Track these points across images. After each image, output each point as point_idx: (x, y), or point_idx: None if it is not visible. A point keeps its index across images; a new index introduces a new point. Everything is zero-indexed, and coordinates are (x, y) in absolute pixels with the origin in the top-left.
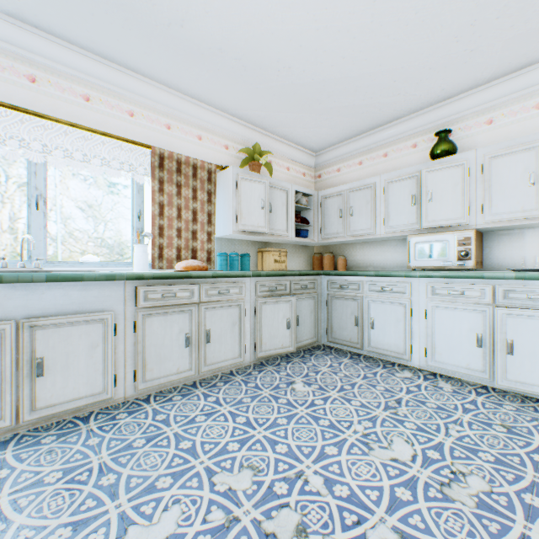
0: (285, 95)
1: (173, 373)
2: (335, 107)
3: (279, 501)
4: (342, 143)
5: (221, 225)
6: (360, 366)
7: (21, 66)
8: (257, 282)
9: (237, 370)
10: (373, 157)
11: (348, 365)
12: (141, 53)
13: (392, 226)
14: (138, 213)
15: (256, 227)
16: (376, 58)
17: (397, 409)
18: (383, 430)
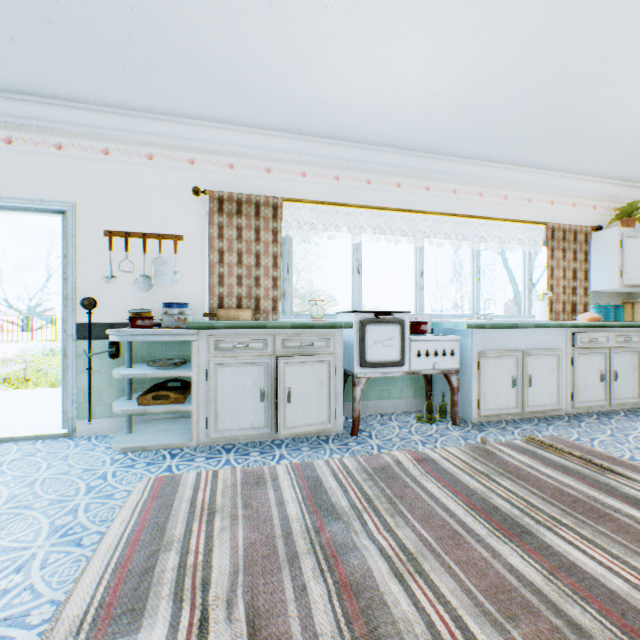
0: None
1: (592, 400)
2: None
3: None
4: None
5: (596, 280)
6: None
7: (475, 189)
8: None
9: (633, 410)
10: None
11: None
12: (557, 158)
13: None
14: (528, 276)
15: (638, 281)
16: None
17: None
18: None
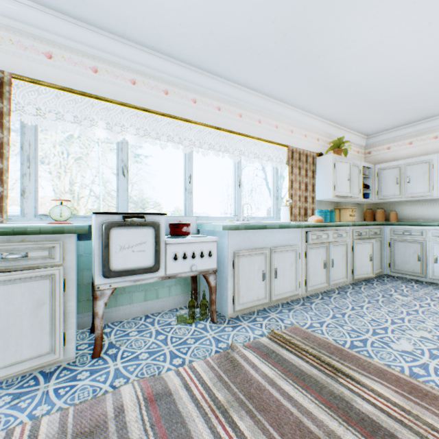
0: (372, 105)
1: (318, 284)
2: (404, 109)
3: None
4: (393, 129)
5: (320, 192)
6: (429, 288)
7: (236, 110)
8: (353, 230)
9: (342, 286)
10: (423, 139)
11: (419, 287)
12: (296, 93)
13: None
14: (276, 187)
15: (344, 193)
16: None
17: None
18: None
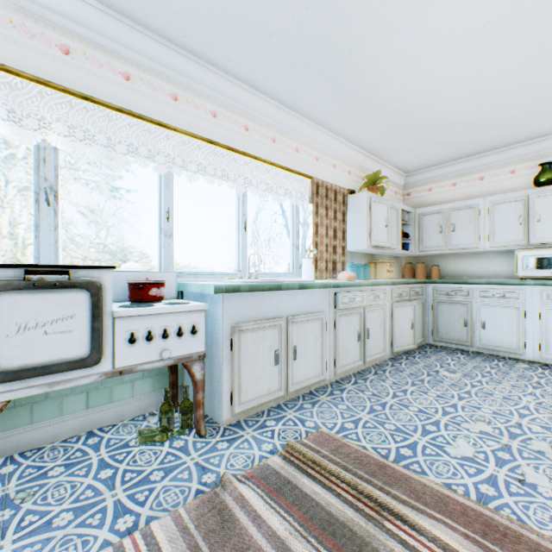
0: (414, 132)
1: (351, 362)
2: (450, 140)
3: (523, 436)
4: (436, 166)
5: (352, 240)
6: (478, 360)
7: (240, 119)
8: (392, 289)
9: (380, 363)
10: (468, 180)
11: (466, 359)
12: (322, 105)
13: (497, 242)
14: (296, 232)
15: (381, 243)
16: (508, 108)
17: (543, 388)
18: (548, 400)
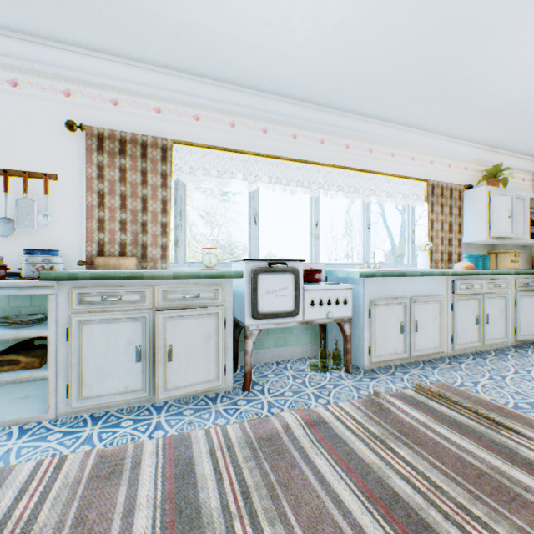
0: None
1: (468, 342)
2: None
3: None
4: None
5: (468, 233)
6: None
7: (366, 145)
8: (515, 279)
9: (501, 348)
10: None
11: None
12: (438, 119)
13: None
14: (411, 228)
15: (503, 234)
16: None
17: None
18: None
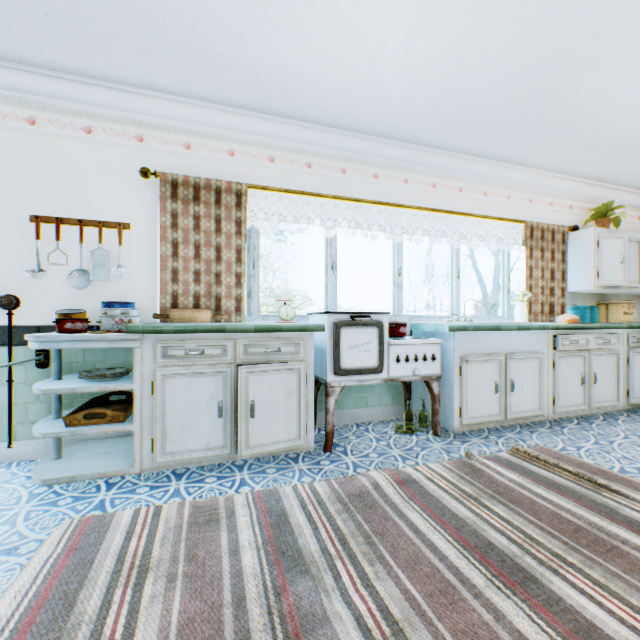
0: None
1: (572, 405)
2: None
3: None
4: None
5: (573, 281)
6: None
7: (455, 183)
8: (628, 334)
9: (610, 413)
10: None
11: None
12: (538, 153)
13: None
14: (507, 276)
15: (614, 282)
16: None
17: None
18: None
